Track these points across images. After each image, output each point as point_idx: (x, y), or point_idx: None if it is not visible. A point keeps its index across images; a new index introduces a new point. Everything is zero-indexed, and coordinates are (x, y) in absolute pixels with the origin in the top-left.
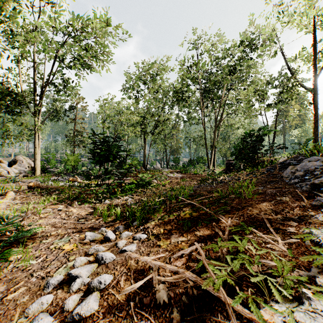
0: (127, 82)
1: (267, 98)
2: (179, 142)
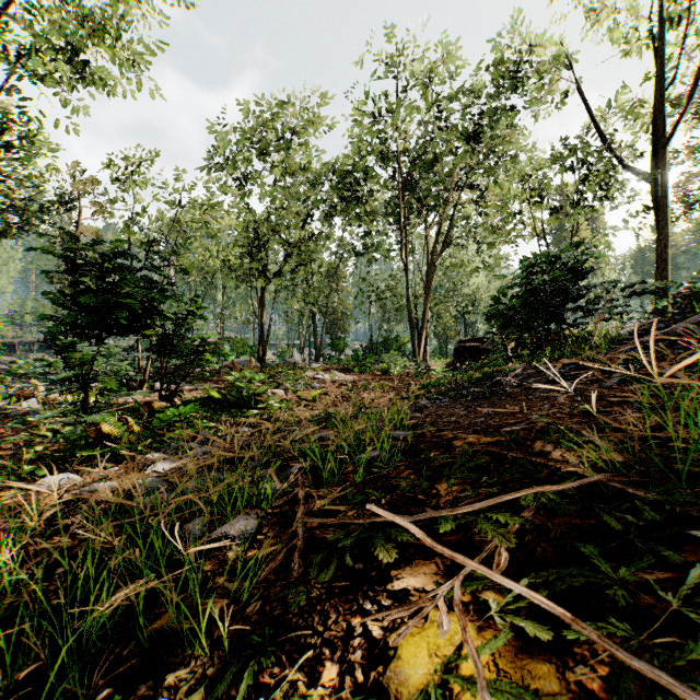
0: (220, 151)
1: (550, 195)
2: (346, 303)
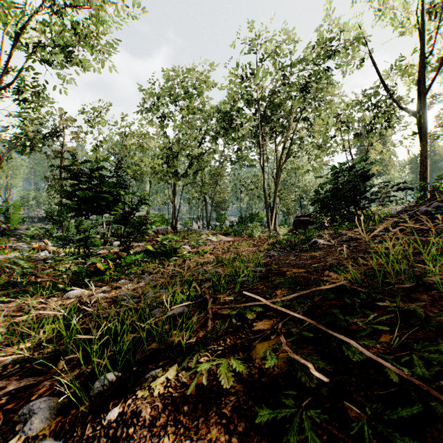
0: (148, 99)
1: (353, 125)
2: (225, 192)
